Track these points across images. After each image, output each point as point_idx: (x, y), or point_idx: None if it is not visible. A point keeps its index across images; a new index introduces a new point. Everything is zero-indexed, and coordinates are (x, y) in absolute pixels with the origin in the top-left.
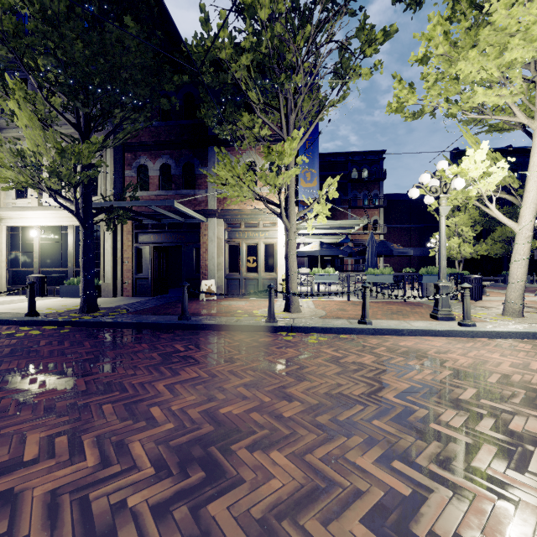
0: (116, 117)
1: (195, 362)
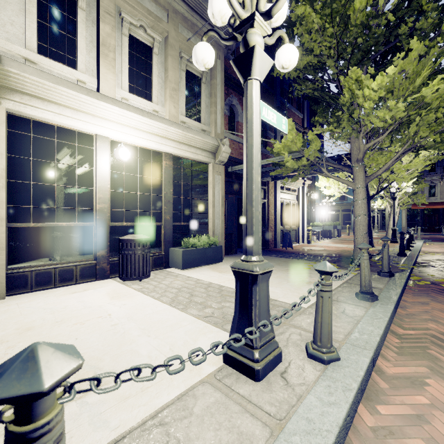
0: None
1: None
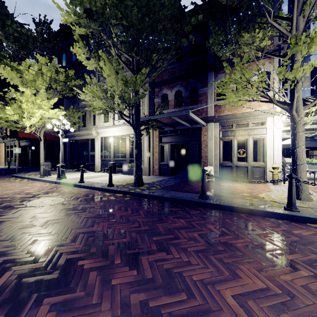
0: (151, 64)
1: (243, 255)
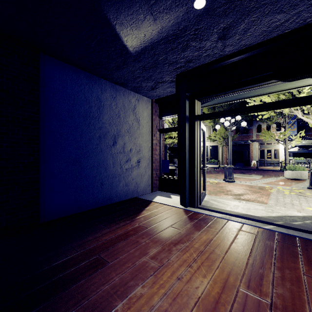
0: None
1: (269, 172)
